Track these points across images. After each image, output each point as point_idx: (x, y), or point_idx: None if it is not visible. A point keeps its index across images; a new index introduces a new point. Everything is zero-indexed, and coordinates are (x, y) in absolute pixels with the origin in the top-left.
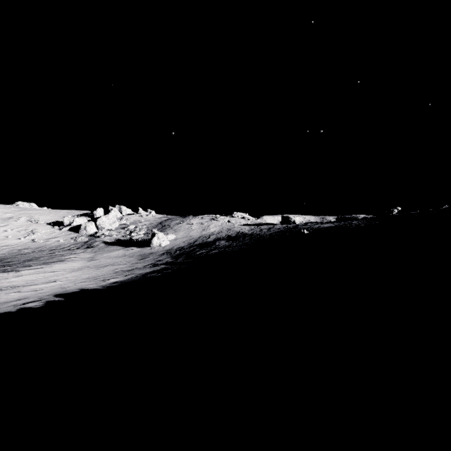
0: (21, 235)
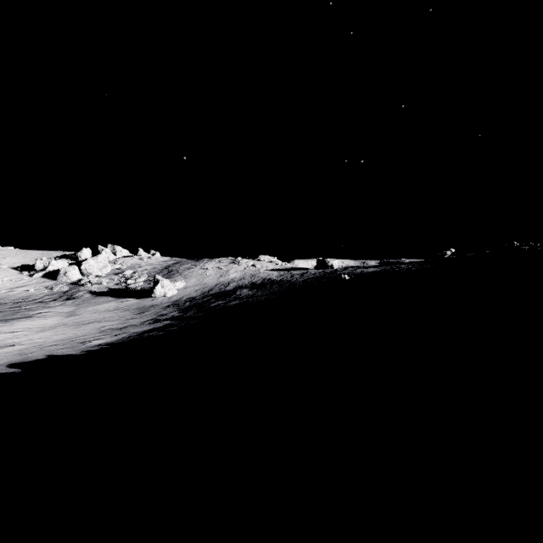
0: None
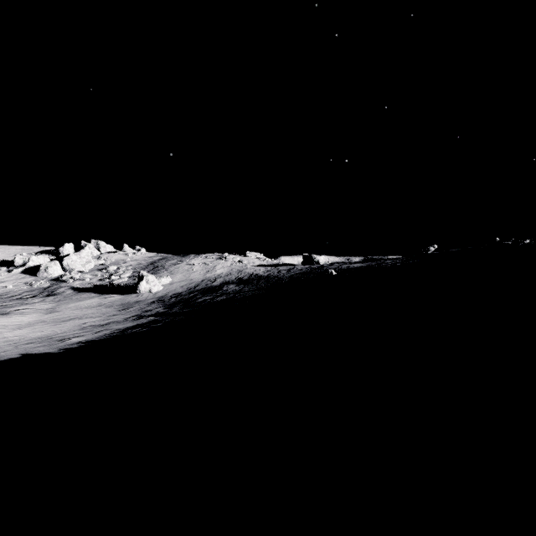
0: None
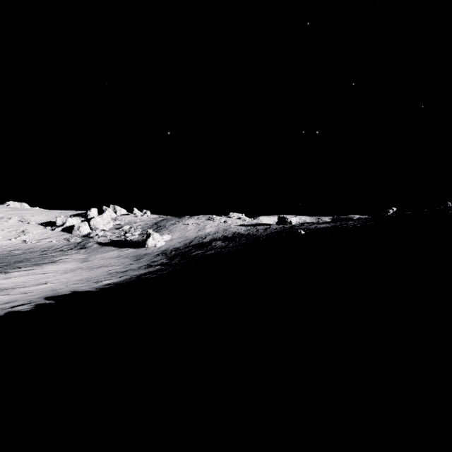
0: (12, 236)
